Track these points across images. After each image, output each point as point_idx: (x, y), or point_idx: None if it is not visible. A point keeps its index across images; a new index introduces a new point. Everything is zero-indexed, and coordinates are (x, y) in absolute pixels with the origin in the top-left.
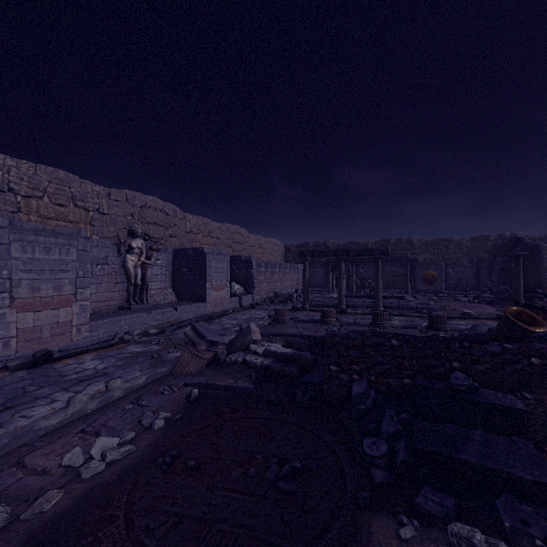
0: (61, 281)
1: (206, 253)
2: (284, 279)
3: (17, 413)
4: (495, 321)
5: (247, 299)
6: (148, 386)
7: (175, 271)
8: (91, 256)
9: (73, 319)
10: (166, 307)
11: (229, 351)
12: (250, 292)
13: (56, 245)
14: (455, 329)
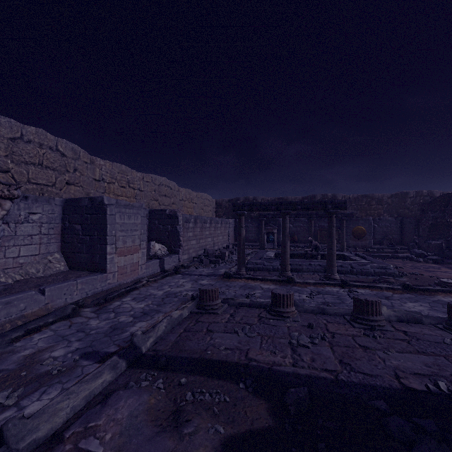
0: None
1: (106, 204)
2: (215, 234)
3: None
4: None
5: (171, 261)
6: None
7: (65, 229)
8: None
9: None
10: (28, 287)
11: None
12: (176, 252)
13: None
14: None
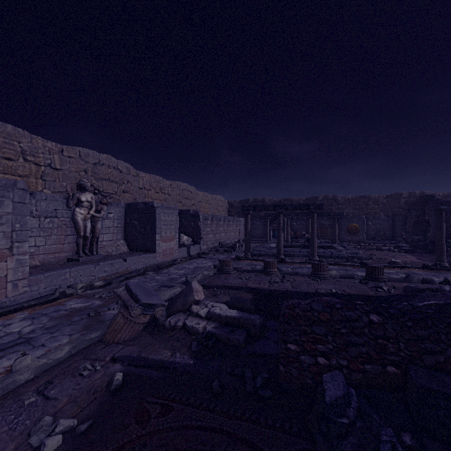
0: None
1: (155, 207)
2: (228, 230)
3: None
4: (421, 270)
5: (195, 249)
6: (68, 361)
7: (127, 224)
8: (39, 209)
9: (8, 274)
10: (116, 258)
11: (169, 313)
12: (198, 243)
13: None
14: (390, 279)
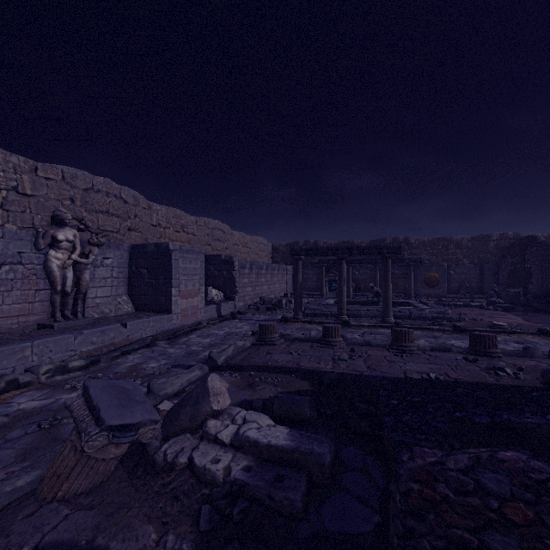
0: None
1: (171, 250)
2: (271, 281)
3: None
4: (537, 337)
5: (227, 307)
6: None
7: (132, 273)
8: None
9: None
10: (111, 322)
11: (166, 432)
12: (232, 298)
13: None
14: (503, 352)
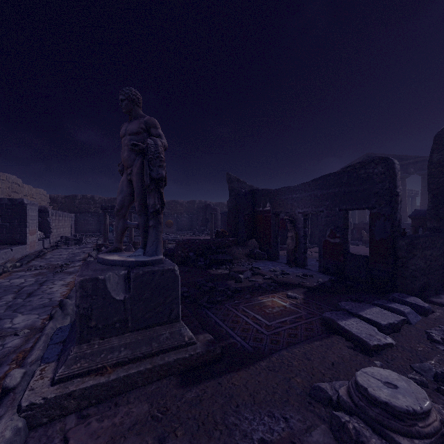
0: None
1: (26, 204)
2: (64, 225)
3: (43, 292)
4: None
5: (46, 242)
6: None
7: None
8: None
9: None
10: None
11: None
12: (47, 237)
13: None
14: None
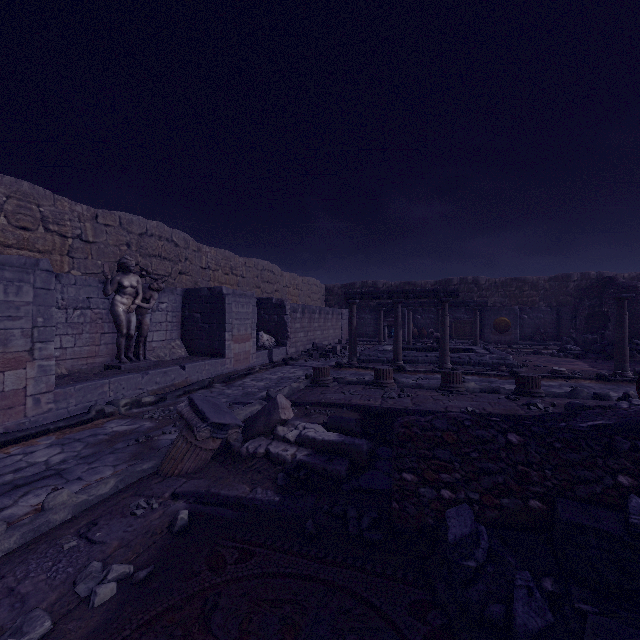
0: (7, 332)
1: (225, 294)
2: (325, 327)
3: None
4: (594, 382)
5: (279, 353)
6: (115, 498)
7: (185, 317)
8: (66, 298)
9: (27, 385)
10: (170, 365)
11: (246, 436)
12: (283, 344)
13: (0, 281)
14: (549, 394)
